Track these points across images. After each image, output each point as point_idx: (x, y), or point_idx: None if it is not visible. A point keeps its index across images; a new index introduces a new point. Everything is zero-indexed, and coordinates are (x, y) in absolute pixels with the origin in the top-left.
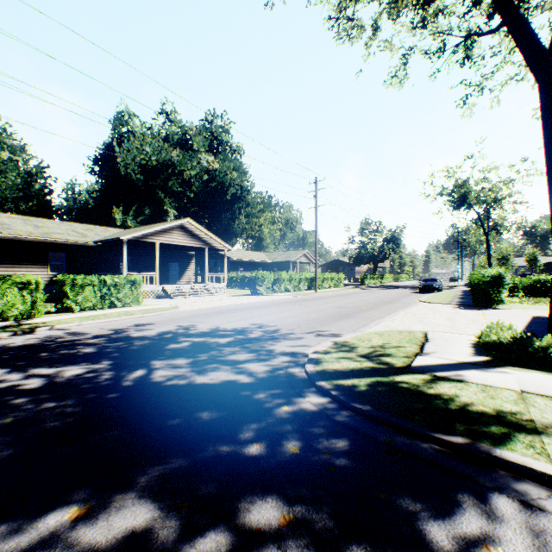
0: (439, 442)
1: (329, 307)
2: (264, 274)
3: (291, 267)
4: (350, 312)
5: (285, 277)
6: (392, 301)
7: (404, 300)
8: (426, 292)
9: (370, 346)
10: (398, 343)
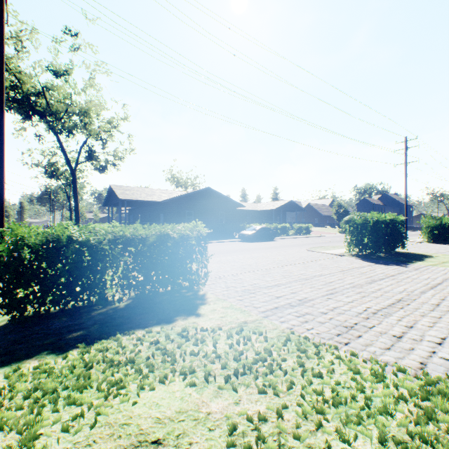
0: None
1: None
2: None
3: None
4: None
5: None
6: None
7: None
8: None
9: None
10: None
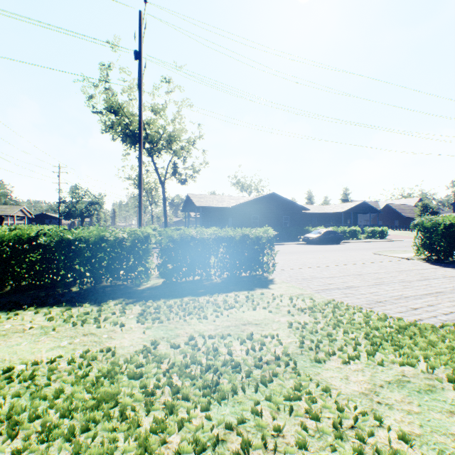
0: None
1: None
2: (23, 227)
3: (1, 220)
4: None
5: (33, 228)
6: None
7: None
8: None
9: None
10: None
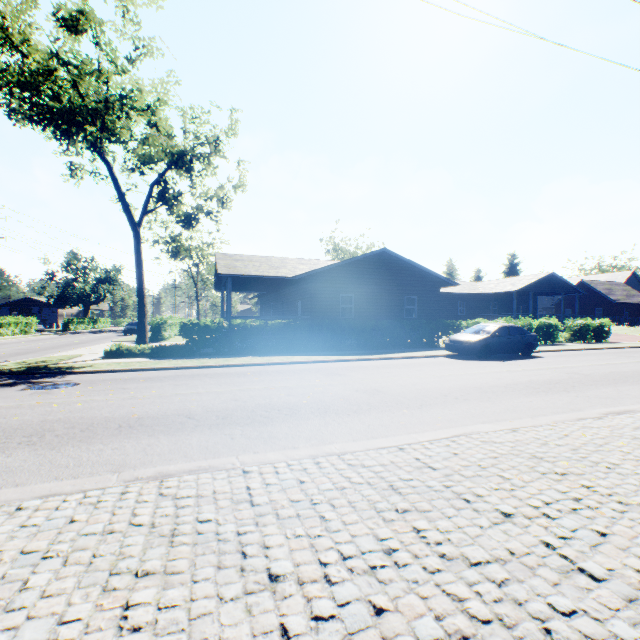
0: (48, 373)
1: (10, 350)
2: None
3: None
4: (33, 351)
5: None
6: (85, 342)
7: (100, 341)
8: (132, 335)
9: (37, 361)
10: (58, 359)
